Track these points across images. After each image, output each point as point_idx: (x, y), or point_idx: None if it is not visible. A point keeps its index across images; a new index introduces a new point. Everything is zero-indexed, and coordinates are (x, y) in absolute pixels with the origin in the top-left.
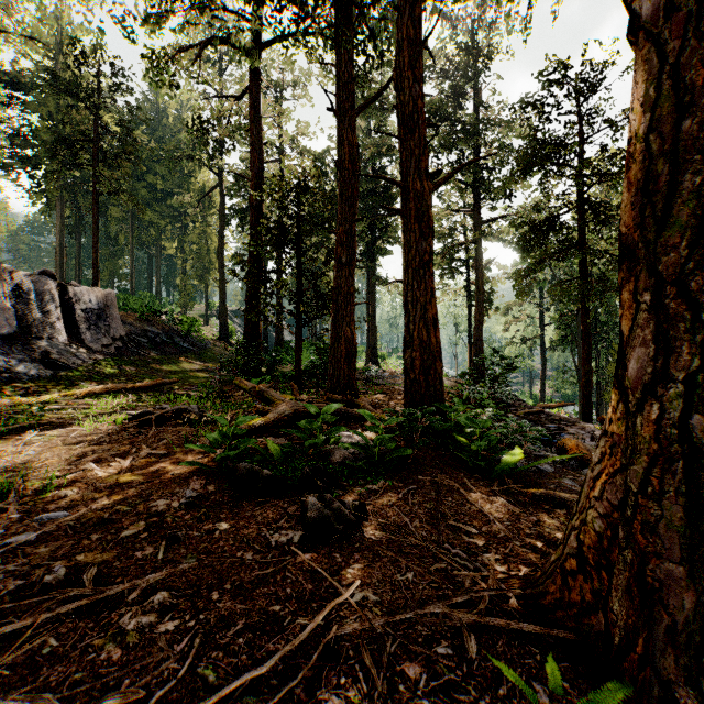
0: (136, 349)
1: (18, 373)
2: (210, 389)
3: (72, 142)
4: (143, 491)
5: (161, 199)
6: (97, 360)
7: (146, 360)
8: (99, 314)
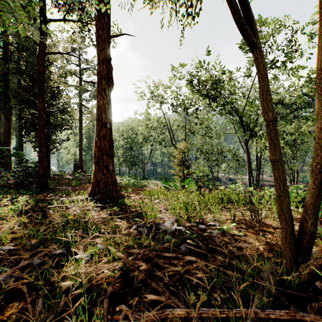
0: None
1: None
2: None
3: None
4: None
5: None
6: None
7: None
8: None
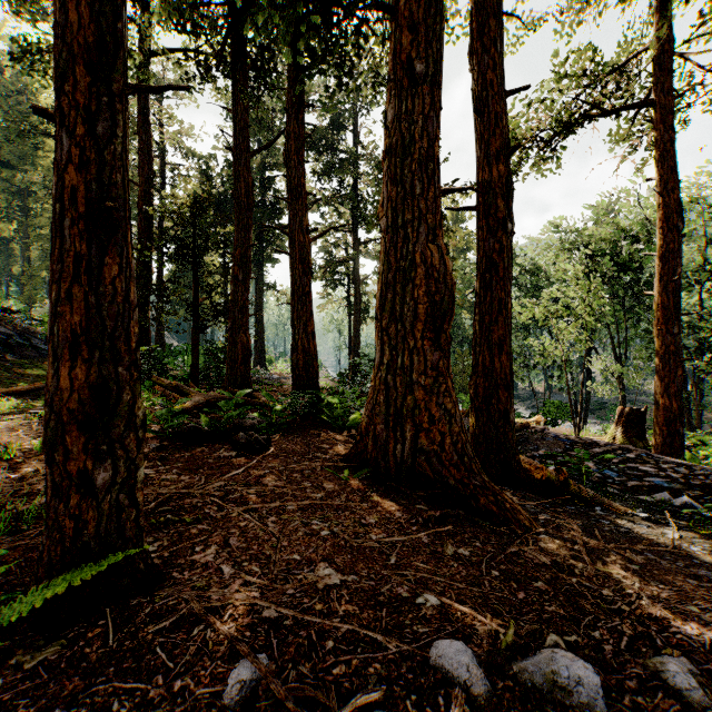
0: None
1: None
2: None
3: None
4: None
5: None
6: None
7: (5, 364)
8: None
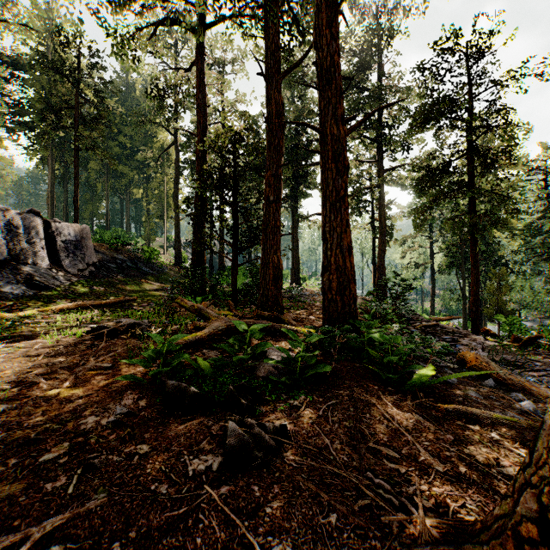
0: (106, 272)
1: (5, 292)
2: (162, 306)
3: (57, 109)
4: (78, 405)
5: (130, 155)
6: (73, 281)
7: (114, 281)
8: (76, 244)
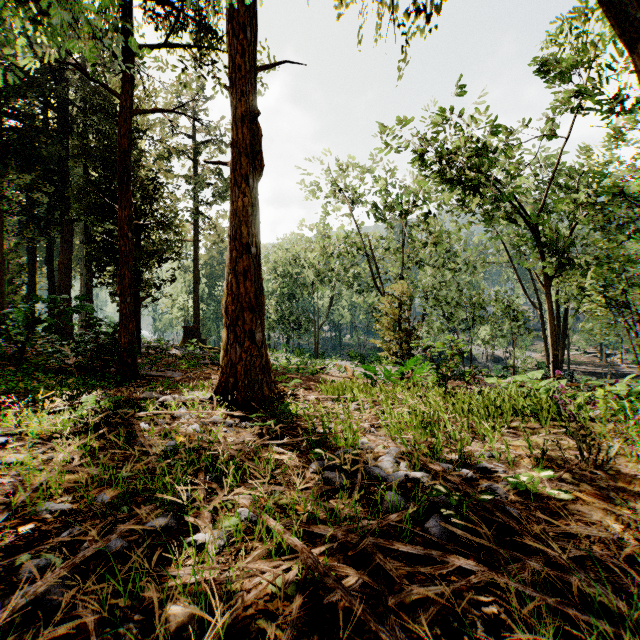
0: None
1: None
2: None
3: None
4: None
5: None
6: None
7: None
8: None
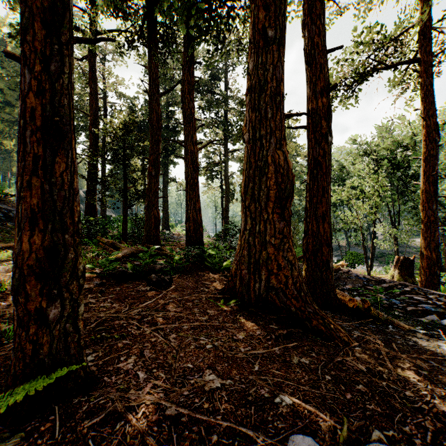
0: None
1: None
2: None
3: None
4: None
5: None
6: None
7: (6, 228)
8: None
